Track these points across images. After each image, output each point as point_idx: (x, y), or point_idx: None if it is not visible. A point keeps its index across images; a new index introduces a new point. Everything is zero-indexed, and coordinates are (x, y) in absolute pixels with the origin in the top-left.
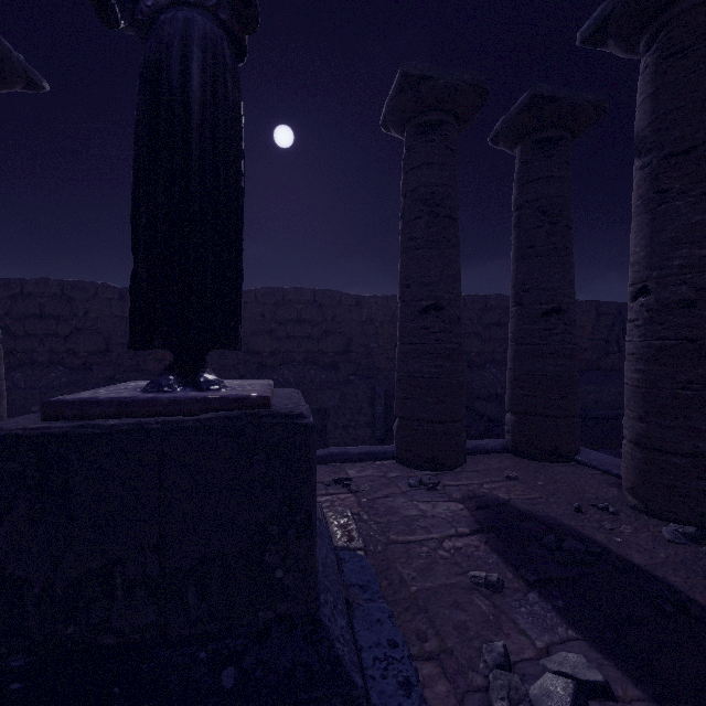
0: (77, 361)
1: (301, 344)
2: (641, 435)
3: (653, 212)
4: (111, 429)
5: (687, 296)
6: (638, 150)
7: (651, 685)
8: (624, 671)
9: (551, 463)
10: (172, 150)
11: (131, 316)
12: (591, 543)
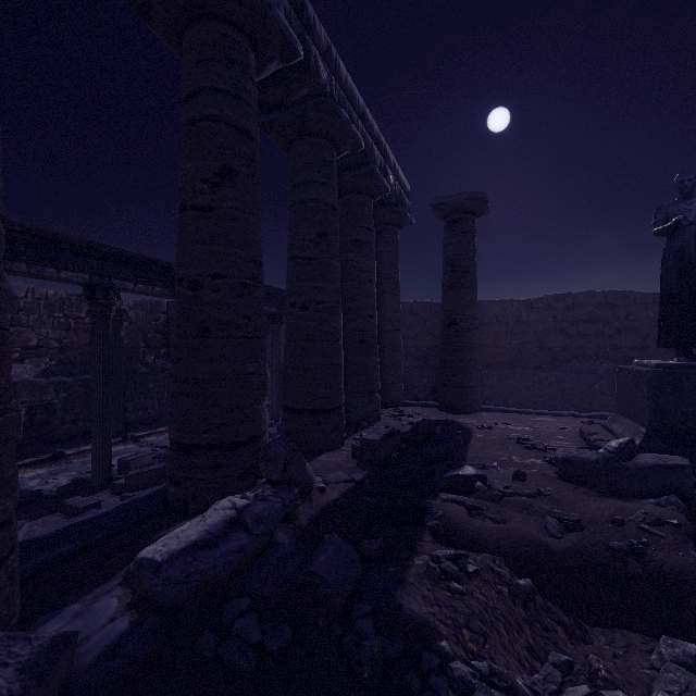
0: (420, 353)
1: (592, 341)
2: None
3: None
4: (695, 371)
5: None
6: None
7: None
8: None
9: None
10: (689, 277)
11: (666, 336)
12: None
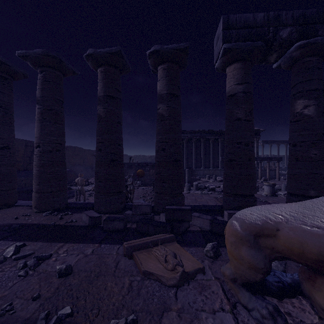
0: None
1: None
2: (38, 189)
3: (42, 123)
4: None
5: (50, 149)
6: (37, 102)
7: (35, 240)
8: (29, 241)
9: (4, 209)
10: None
11: None
12: (21, 224)
